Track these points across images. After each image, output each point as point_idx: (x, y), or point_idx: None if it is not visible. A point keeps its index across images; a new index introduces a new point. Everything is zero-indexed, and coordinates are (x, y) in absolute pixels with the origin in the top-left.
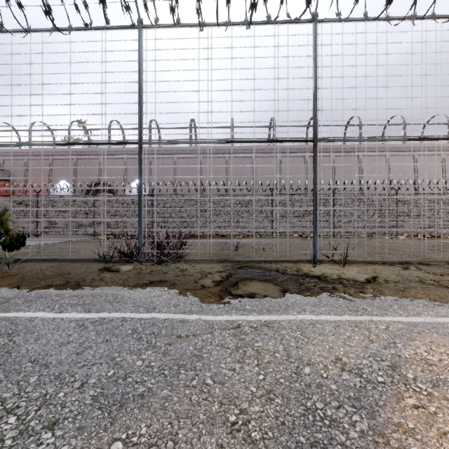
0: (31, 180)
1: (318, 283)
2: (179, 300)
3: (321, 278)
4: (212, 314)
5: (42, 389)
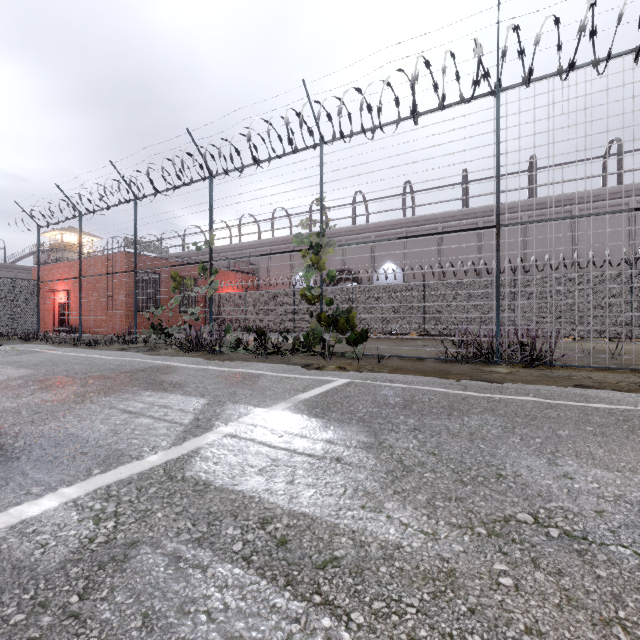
0: (273, 272)
1: None
2: None
3: None
4: None
5: None
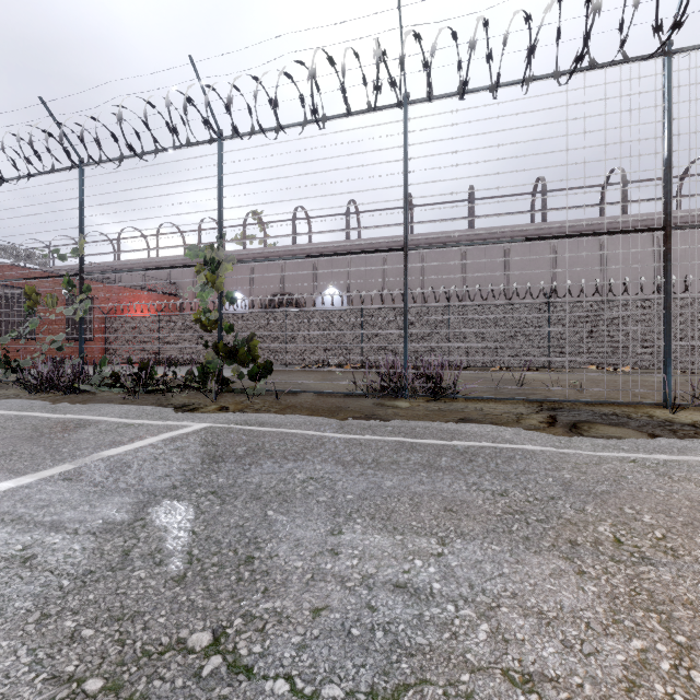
0: None
1: (699, 431)
2: (531, 436)
3: (698, 425)
4: (588, 450)
5: (507, 482)
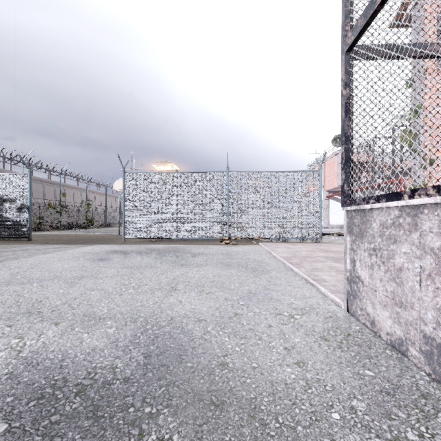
0: None
1: None
2: None
3: None
4: None
5: None
